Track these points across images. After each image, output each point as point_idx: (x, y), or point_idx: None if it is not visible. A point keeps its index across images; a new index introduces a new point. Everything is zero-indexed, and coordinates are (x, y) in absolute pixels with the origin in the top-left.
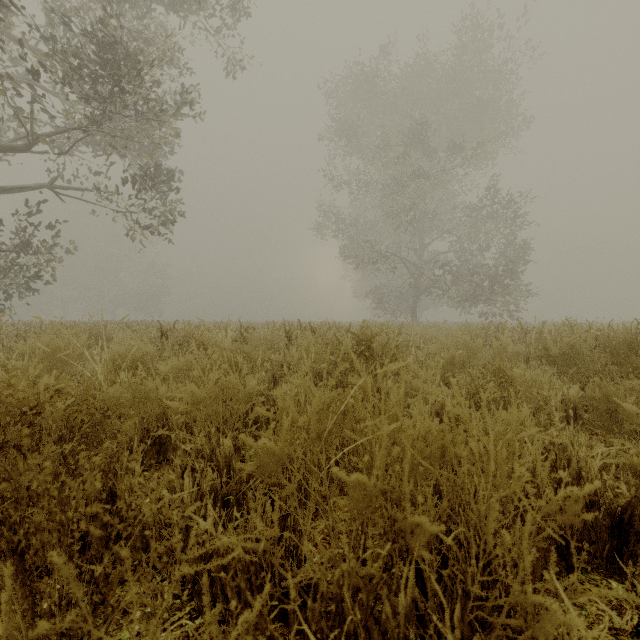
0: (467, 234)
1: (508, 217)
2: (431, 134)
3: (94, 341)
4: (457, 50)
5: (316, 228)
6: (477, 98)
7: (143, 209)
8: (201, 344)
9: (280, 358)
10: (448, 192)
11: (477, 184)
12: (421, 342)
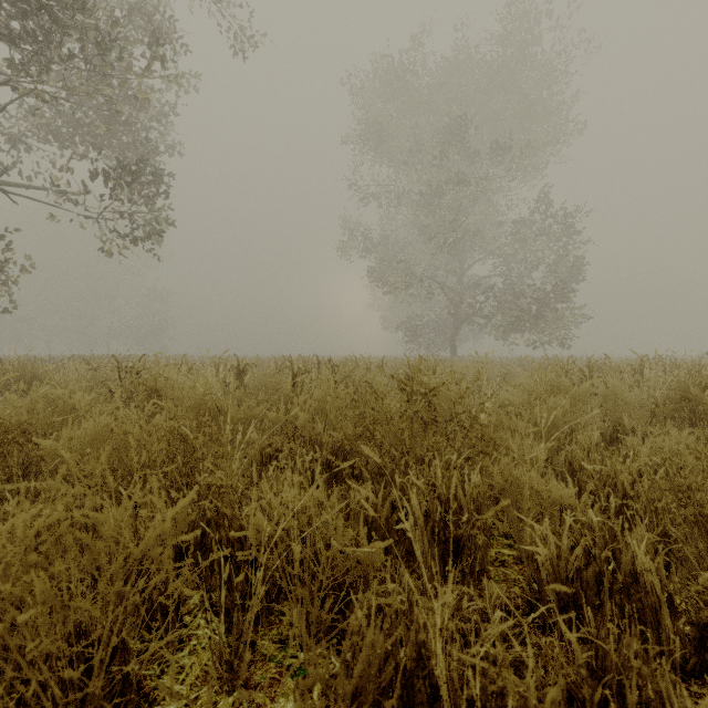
0: (515, 255)
1: (563, 235)
2: (473, 139)
3: (28, 384)
4: (505, 39)
5: (340, 248)
6: (527, 97)
7: (120, 214)
8: (156, 393)
9: (279, 416)
10: (492, 207)
11: (526, 198)
12: (489, 387)
